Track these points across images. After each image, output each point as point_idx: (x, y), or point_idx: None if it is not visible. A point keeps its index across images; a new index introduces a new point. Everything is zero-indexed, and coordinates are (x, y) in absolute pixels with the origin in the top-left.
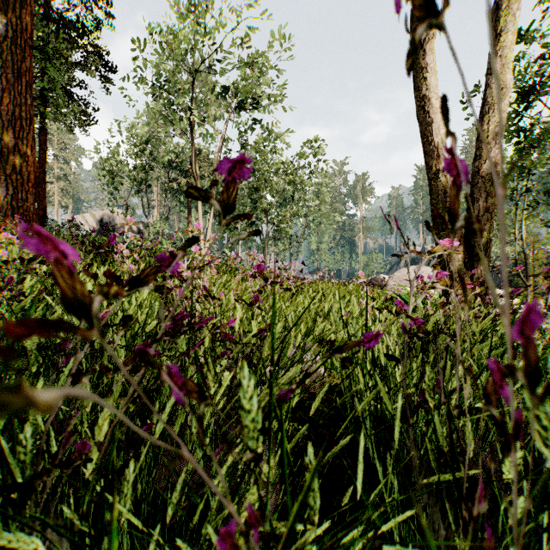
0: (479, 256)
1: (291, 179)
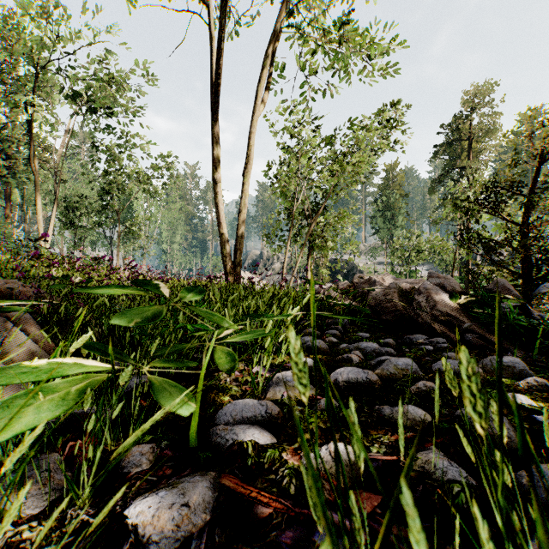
0: (237, 267)
1: (145, 188)
